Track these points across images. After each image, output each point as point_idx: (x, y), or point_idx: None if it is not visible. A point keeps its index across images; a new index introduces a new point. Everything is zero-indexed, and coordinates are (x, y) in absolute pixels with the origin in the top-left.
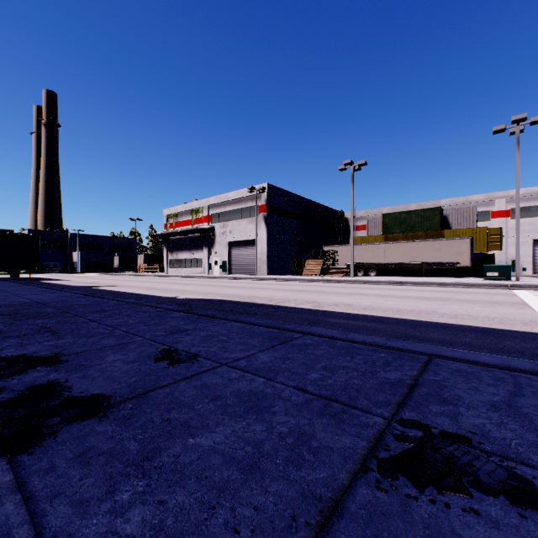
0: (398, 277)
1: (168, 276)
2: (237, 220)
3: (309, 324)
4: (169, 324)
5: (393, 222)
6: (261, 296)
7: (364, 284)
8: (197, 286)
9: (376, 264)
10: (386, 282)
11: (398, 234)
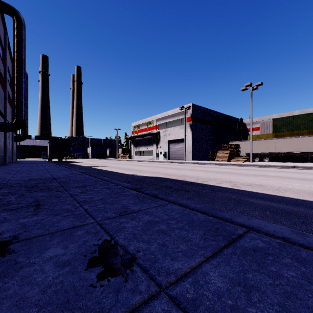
0: (287, 163)
1: (134, 160)
2: (173, 127)
3: (235, 205)
4: (121, 203)
5: (281, 124)
6: (189, 175)
7: (262, 167)
8: (149, 167)
9: (268, 153)
10: (280, 166)
11: (285, 132)
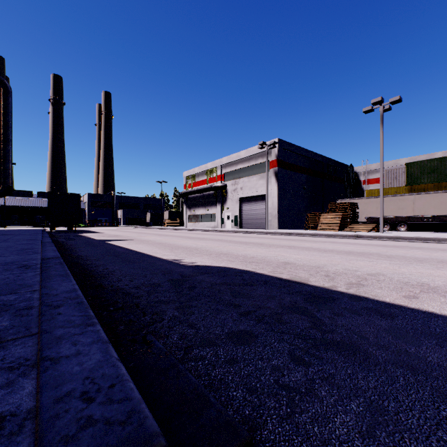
0: (442, 233)
1: (186, 229)
2: (247, 177)
3: None
4: None
5: (421, 171)
6: (299, 263)
7: (413, 242)
8: (209, 241)
9: (405, 217)
10: None
11: (426, 184)
